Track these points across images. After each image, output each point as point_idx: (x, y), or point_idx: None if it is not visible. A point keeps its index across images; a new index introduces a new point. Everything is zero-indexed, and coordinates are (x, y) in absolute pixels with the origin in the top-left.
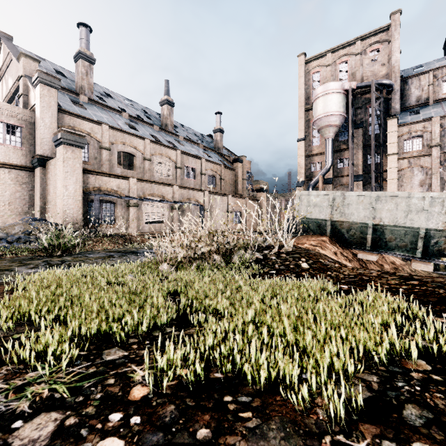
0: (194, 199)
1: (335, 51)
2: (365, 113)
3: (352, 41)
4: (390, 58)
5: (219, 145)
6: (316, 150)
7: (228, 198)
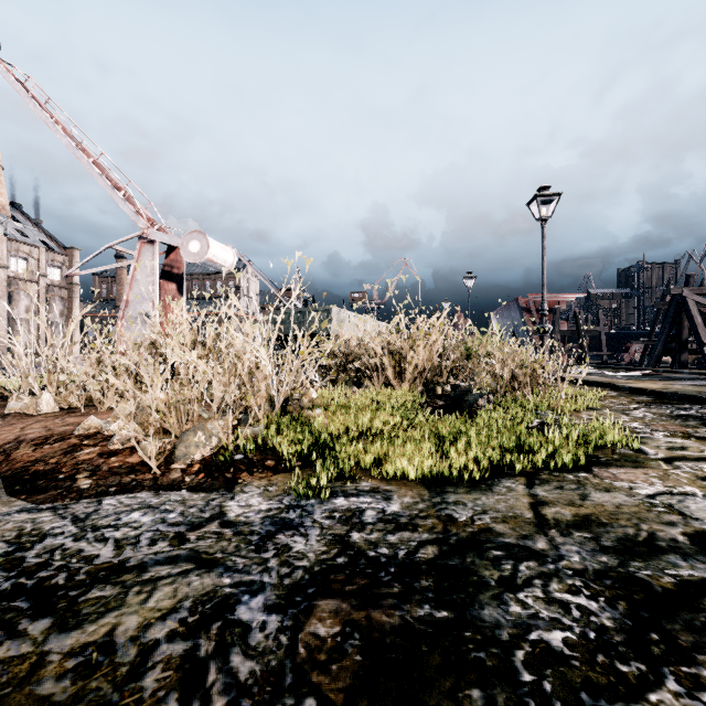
0: None
1: None
2: None
3: None
4: None
5: None
6: None
7: None
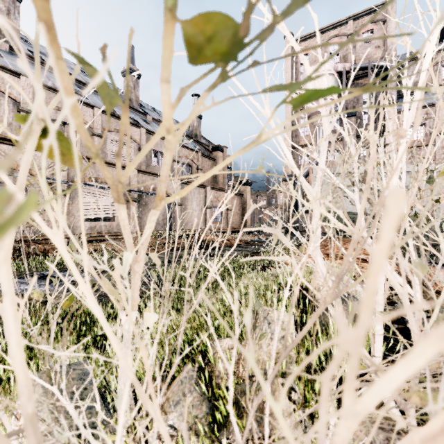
0: None
1: (325, 31)
2: (358, 100)
3: (344, 20)
4: (385, 40)
5: (196, 131)
6: (304, 141)
7: (206, 190)
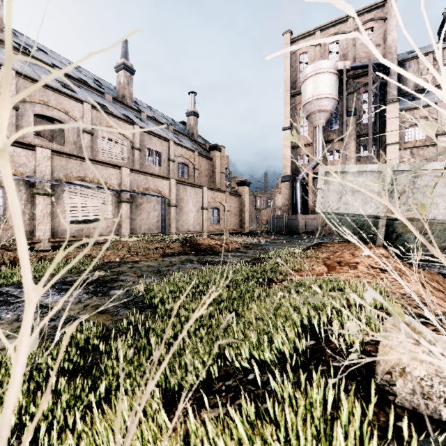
0: (155, 189)
1: (325, 29)
2: (358, 99)
3: (344, 18)
4: (386, 38)
5: (193, 130)
6: (303, 141)
7: (203, 190)
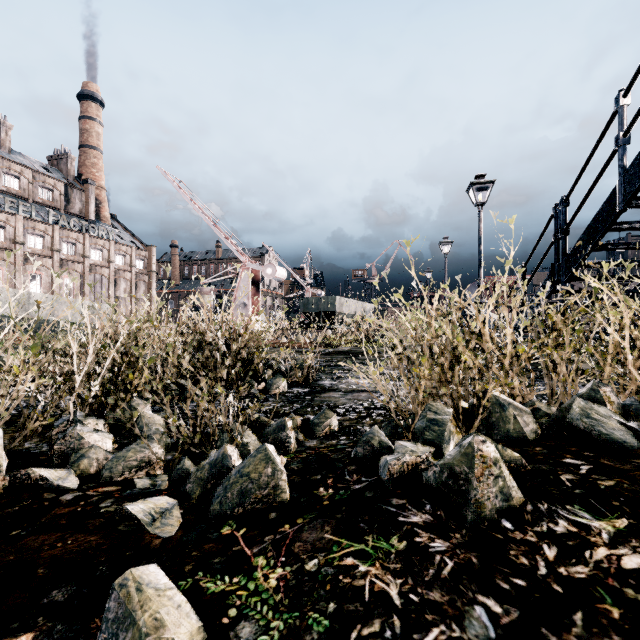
0: None
1: None
2: None
3: None
4: None
5: None
6: None
7: None
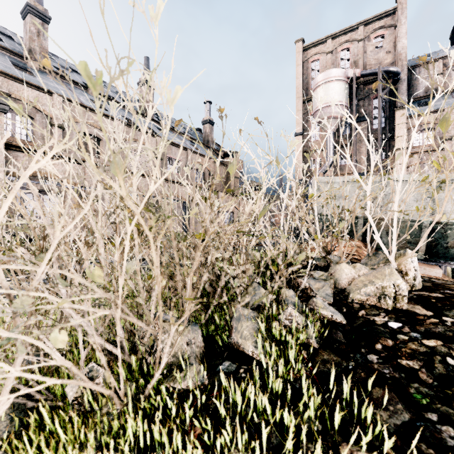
0: (177, 195)
1: (336, 37)
2: (369, 105)
3: (355, 26)
4: (396, 45)
5: (208, 138)
6: (315, 146)
7: (218, 195)
